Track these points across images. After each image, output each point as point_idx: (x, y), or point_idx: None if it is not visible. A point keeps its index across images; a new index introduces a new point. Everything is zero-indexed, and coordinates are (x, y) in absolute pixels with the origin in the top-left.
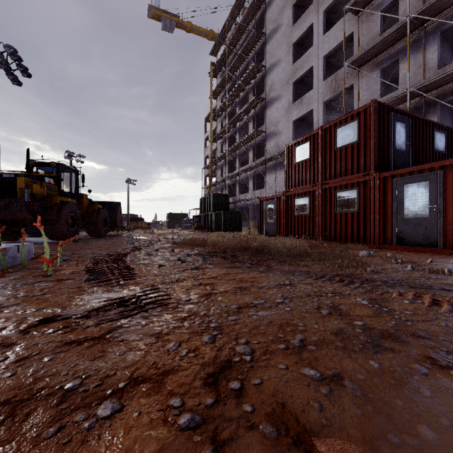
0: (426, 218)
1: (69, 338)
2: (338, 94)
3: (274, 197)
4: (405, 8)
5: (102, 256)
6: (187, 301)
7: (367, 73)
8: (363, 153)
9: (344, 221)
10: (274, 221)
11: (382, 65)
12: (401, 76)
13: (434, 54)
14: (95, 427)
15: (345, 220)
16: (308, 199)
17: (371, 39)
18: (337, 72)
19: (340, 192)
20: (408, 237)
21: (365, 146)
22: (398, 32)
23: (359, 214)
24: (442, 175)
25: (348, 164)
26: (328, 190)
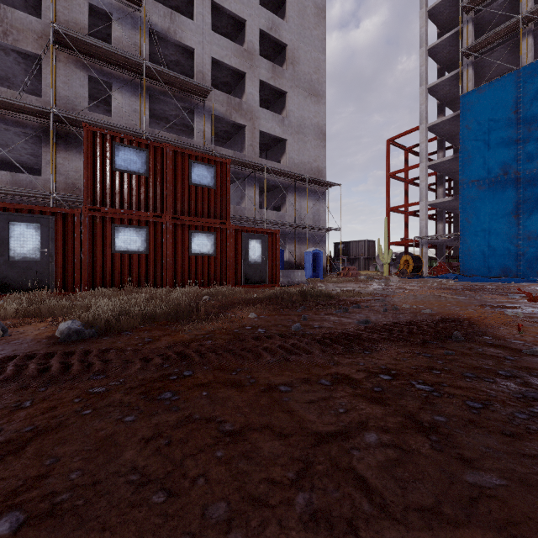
0: (261, 264)
1: (537, 307)
2: (2, 44)
3: (43, 211)
4: (120, 36)
5: (465, 326)
6: (477, 304)
7: (67, 62)
8: (220, 202)
9: (201, 265)
10: (45, 259)
11: (92, 72)
12: (116, 106)
13: (147, 111)
14: (533, 305)
15: (202, 263)
16: (147, 232)
17: (76, 25)
18: (5, 7)
19: (196, 233)
20: (251, 278)
21: (221, 196)
22: (126, 60)
23: (216, 258)
24: (267, 238)
25: (205, 206)
26: (181, 227)
